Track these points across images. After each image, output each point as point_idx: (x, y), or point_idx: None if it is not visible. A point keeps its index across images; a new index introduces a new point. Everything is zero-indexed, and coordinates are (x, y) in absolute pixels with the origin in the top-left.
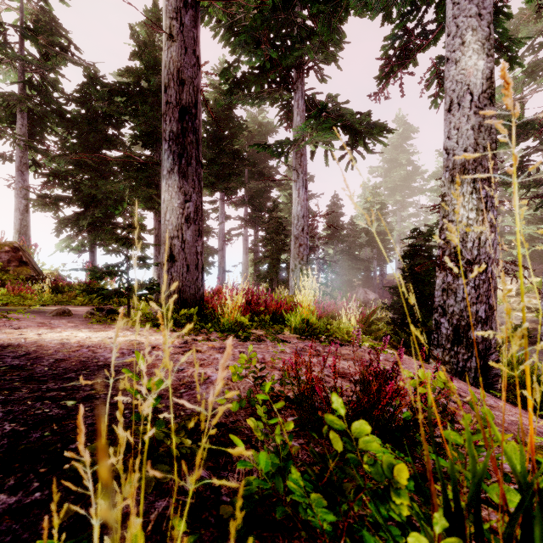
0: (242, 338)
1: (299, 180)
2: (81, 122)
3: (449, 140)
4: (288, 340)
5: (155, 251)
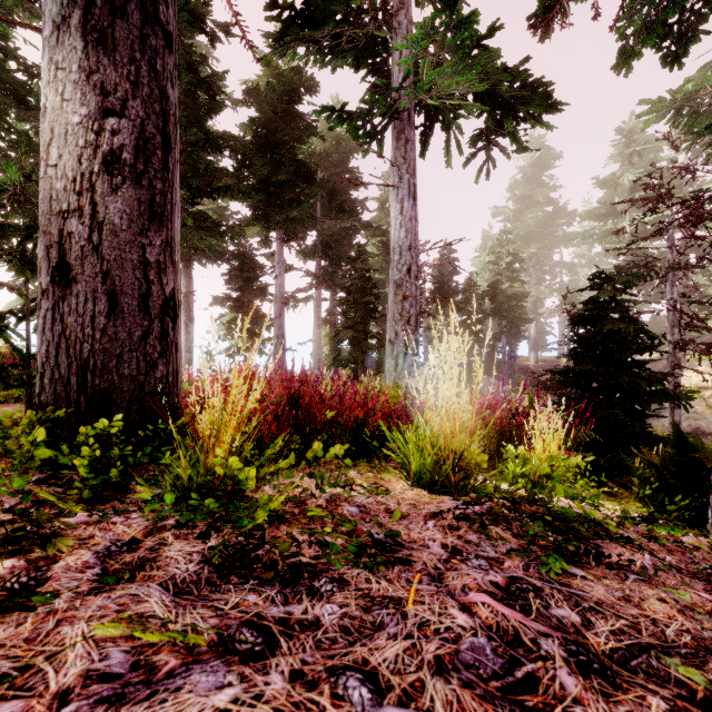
0: (211, 566)
1: (402, 184)
2: None
3: None
4: (407, 543)
5: None
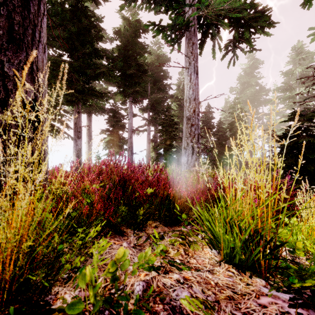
0: None
1: (190, 66)
2: None
3: None
4: None
5: (74, 135)
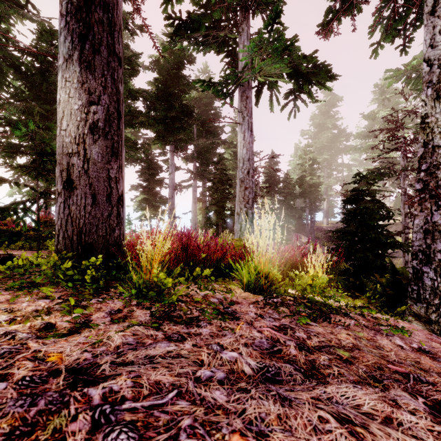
0: (155, 317)
1: (244, 122)
2: (34, 74)
3: (432, 48)
4: (239, 312)
5: None
